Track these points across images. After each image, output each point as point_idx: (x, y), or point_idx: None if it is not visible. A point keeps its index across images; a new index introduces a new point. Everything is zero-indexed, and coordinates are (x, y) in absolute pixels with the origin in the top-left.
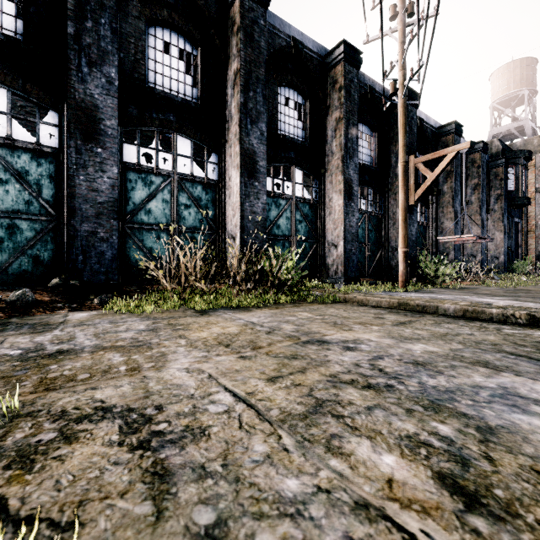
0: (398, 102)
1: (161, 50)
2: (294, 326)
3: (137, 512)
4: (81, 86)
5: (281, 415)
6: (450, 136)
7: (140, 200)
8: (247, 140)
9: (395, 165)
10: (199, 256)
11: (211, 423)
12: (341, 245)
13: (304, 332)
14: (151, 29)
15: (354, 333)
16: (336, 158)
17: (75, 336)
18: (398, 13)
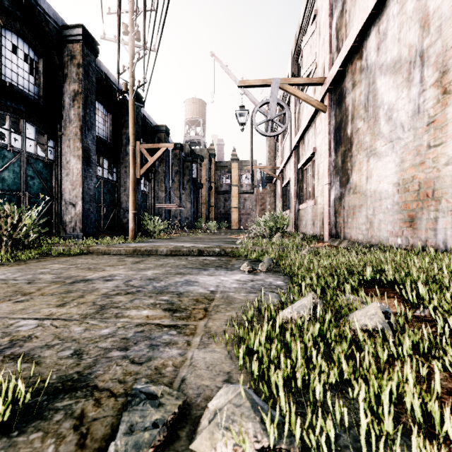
0: (129, 100)
1: None
2: (53, 275)
3: (20, 368)
4: None
5: (82, 316)
6: (163, 134)
7: None
8: None
9: (126, 145)
10: None
11: (32, 333)
12: (80, 205)
13: (66, 277)
14: None
15: (108, 272)
16: (74, 125)
17: None
18: (129, 33)
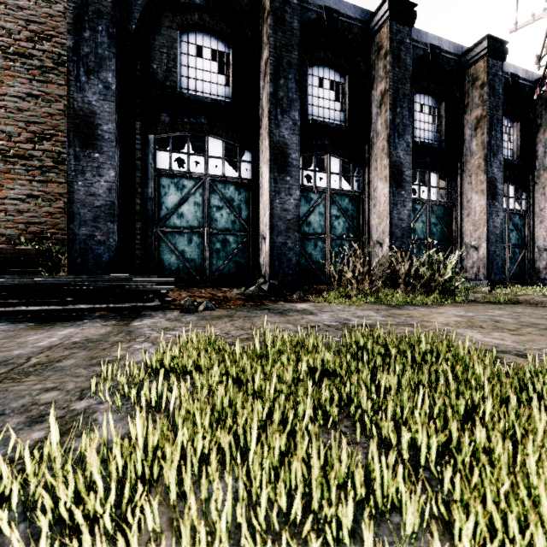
0: None
1: (317, 85)
2: (511, 319)
3: None
4: (277, 131)
5: None
6: None
7: (303, 214)
8: (395, 153)
9: (543, 156)
10: (375, 261)
11: None
12: (483, 247)
13: (531, 323)
14: (309, 70)
15: None
16: (476, 157)
17: (343, 317)
18: None
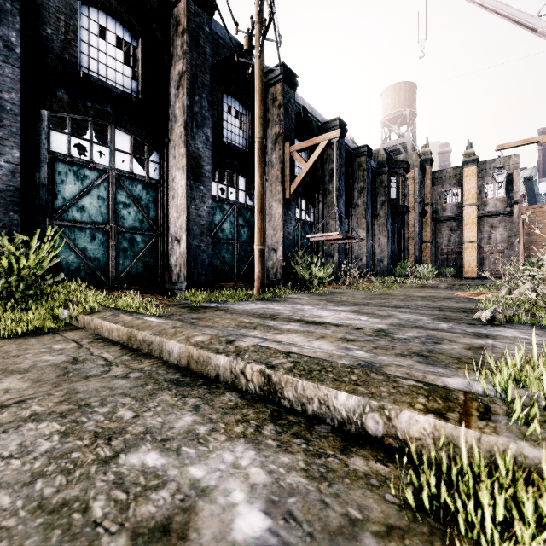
0: (255, 63)
1: None
2: None
3: None
4: None
5: None
6: None
7: None
8: None
9: (271, 152)
10: None
11: None
12: (184, 240)
13: None
14: None
15: None
16: (179, 124)
17: None
18: None
